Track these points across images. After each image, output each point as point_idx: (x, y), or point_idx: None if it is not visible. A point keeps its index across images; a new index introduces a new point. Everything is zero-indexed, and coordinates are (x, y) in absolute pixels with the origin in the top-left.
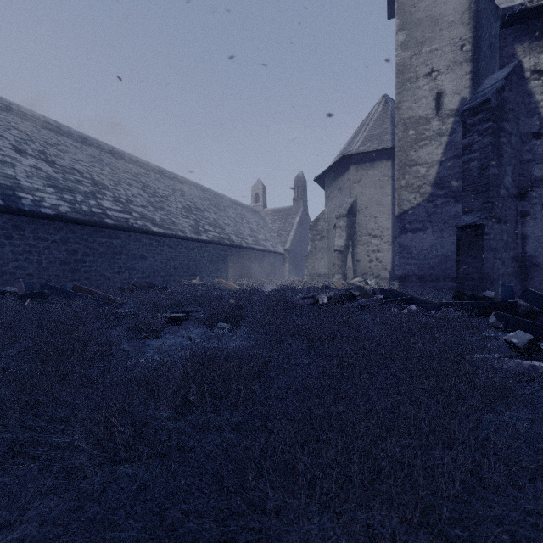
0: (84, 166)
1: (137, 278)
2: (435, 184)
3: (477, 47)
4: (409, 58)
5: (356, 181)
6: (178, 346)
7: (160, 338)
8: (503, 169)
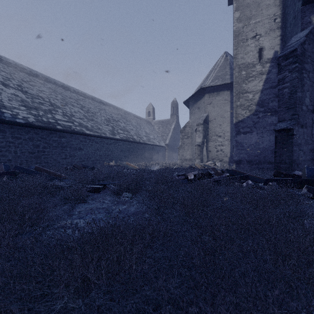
0: (45, 94)
1: (77, 162)
2: (258, 104)
3: (284, 19)
4: (242, 27)
5: (209, 103)
6: (96, 209)
7: (85, 203)
8: (304, 93)
